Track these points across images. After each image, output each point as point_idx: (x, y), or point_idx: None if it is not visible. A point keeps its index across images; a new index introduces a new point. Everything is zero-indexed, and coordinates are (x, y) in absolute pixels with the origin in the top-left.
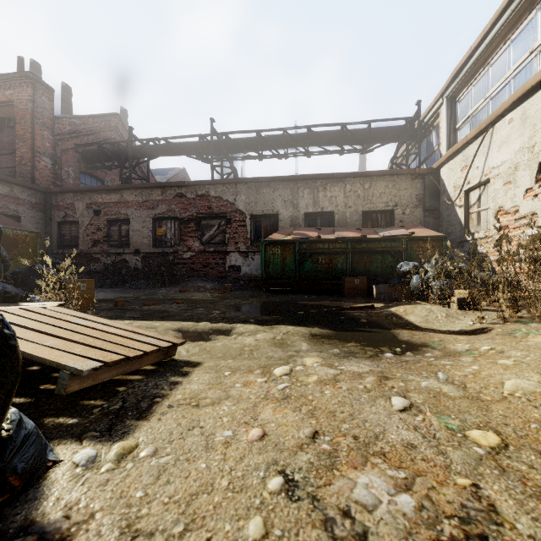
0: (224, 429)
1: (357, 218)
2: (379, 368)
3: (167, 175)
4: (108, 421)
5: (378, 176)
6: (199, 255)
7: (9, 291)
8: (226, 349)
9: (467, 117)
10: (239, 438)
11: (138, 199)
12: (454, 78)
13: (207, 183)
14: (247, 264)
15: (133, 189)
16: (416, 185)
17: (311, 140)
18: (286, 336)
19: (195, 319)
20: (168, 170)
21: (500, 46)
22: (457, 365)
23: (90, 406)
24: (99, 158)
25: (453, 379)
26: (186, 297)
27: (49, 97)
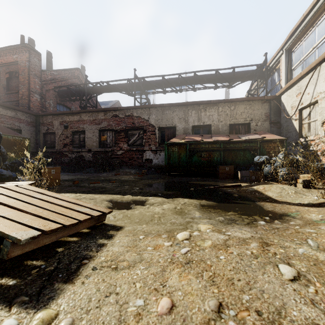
0: (136, 297)
1: (226, 128)
2: (257, 234)
3: (108, 105)
4: (41, 283)
5: (239, 101)
6: (127, 152)
7: (5, 174)
8: (142, 216)
9: (300, 61)
10: (150, 308)
11: (90, 118)
12: (291, 36)
13: (131, 108)
14: (156, 158)
15: (87, 112)
16: (265, 107)
17: (196, 80)
18: (184, 206)
19: (122, 193)
20: (109, 102)
21: (324, 12)
22: (321, 233)
23: (31, 266)
24: (68, 95)
25: (323, 246)
26: (118, 178)
27: (38, 58)
